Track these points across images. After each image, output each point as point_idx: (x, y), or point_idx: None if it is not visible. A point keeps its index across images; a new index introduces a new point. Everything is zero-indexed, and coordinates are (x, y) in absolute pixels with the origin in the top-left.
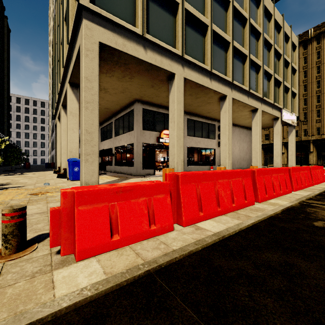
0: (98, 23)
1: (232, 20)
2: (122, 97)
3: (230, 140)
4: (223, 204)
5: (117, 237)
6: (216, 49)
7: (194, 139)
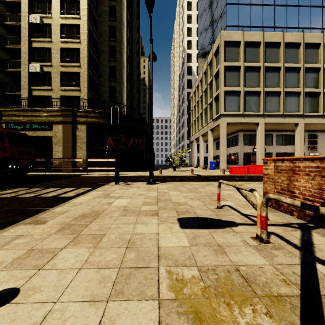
0: (226, 116)
1: (302, 77)
2: (232, 130)
3: (302, 149)
4: (262, 172)
5: (237, 173)
6: (288, 99)
7: (282, 147)
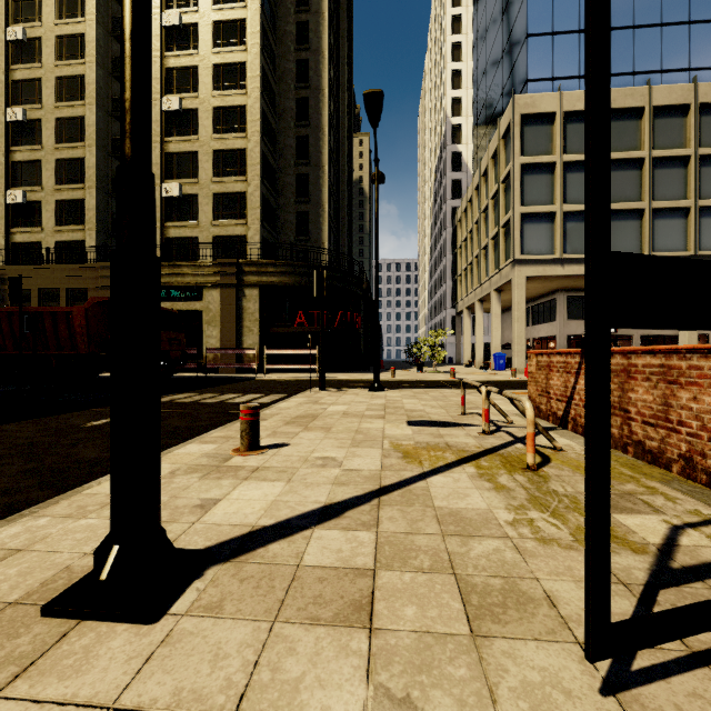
0: (525, 264)
1: (694, 177)
2: (542, 290)
3: None
4: None
5: None
6: (662, 223)
7: None
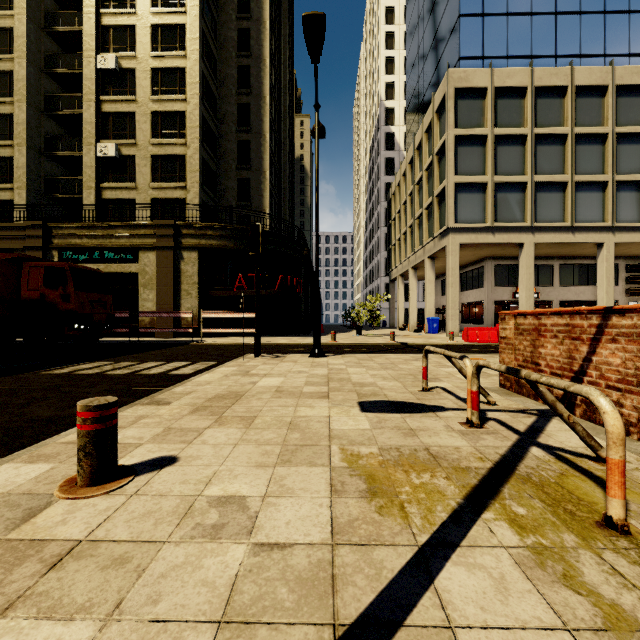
0: (459, 232)
1: (612, 153)
2: (471, 258)
3: (611, 294)
4: None
5: (478, 340)
6: (583, 196)
7: (572, 289)
